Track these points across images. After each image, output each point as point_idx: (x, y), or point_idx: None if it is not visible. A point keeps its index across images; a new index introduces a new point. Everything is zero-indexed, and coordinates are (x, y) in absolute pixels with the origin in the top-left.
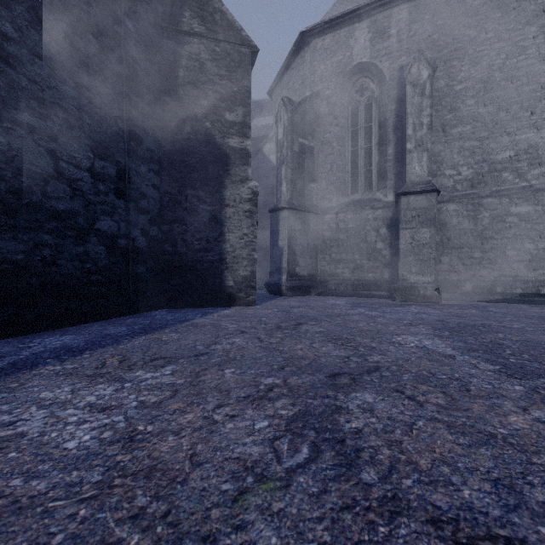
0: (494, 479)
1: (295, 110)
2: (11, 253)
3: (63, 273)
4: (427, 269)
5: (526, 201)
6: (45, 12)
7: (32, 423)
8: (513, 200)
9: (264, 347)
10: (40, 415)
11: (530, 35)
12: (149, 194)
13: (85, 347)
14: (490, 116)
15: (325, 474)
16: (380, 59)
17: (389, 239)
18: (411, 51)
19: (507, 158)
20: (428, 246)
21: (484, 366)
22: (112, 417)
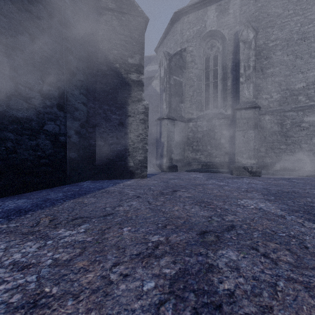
0: None
1: (171, 59)
2: None
3: (21, 158)
4: (252, 155)
5: (313, 113)
6: None
7: None
8: (305, 113)
9: (152, 209)
10: None
11: None
12: (80, 108)
13: (30, 209)
14: (291, 61)
15: None
16: (222, 28)
17: (228, 137)
18: (242, 23)
19: (302, 87)
20: (253, 141)
21: (308, 225)
22: (27, 277)
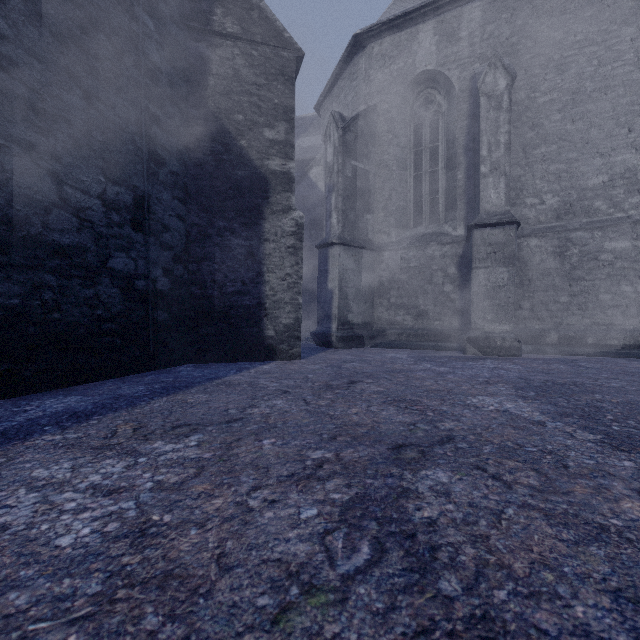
0: (613, 590)
1: (348, 127)
2: (4, 296)
3: (68, 321)
4: (504, 316)
5: (623, 235)
6: (46, 5)
7: (19, 511)
8: (608, 234)
9: (311, 411)
10: (29, 501)
11: (628, 37)
12: (173, 226)
13: (93, 411)
14: (580, 134)
15: (393, 583)
16: (448, 66)
17: (459, 281)
18: (485, 57)
19: (600, 184)
20: (506, 289)
21: (582, 435)
22: (120, 503)
